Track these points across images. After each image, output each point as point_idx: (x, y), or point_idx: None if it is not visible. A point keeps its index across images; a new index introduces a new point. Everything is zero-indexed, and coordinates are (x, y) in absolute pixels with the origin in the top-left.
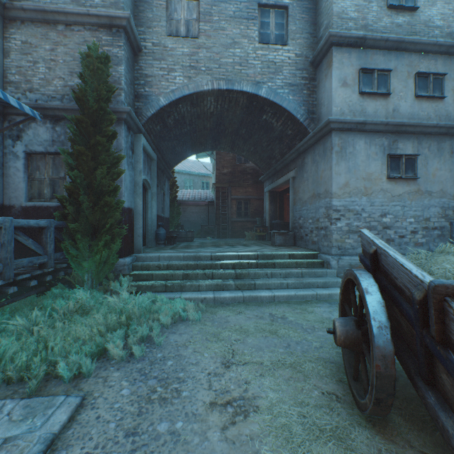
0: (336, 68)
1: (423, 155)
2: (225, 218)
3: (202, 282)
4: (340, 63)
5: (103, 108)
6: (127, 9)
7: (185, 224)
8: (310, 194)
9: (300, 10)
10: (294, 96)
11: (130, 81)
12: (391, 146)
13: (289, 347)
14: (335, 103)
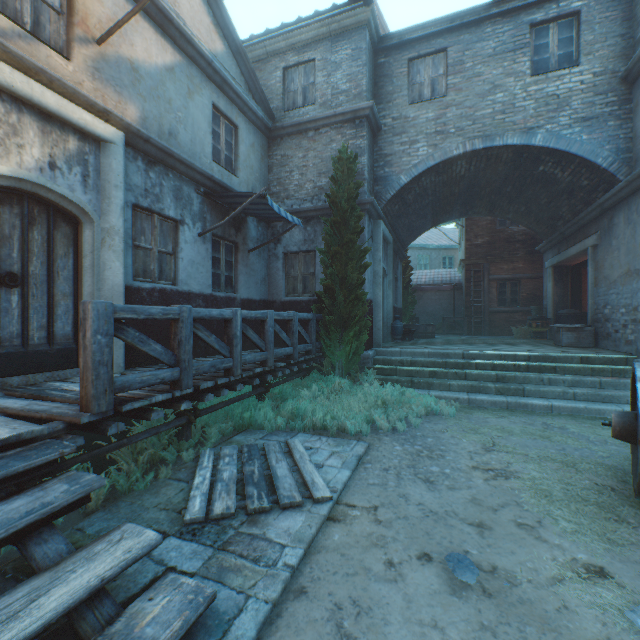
0: None
1: None
2: (479, 307)
3: (453, 382)
4: None
5: (353, 206)
6: (368, 95)
7: (420, 316)
8: (622, 270)
9: (601, 8)
10: (589, 133)
11: (370, 167)
12: None
13: (563, 451)
14: None
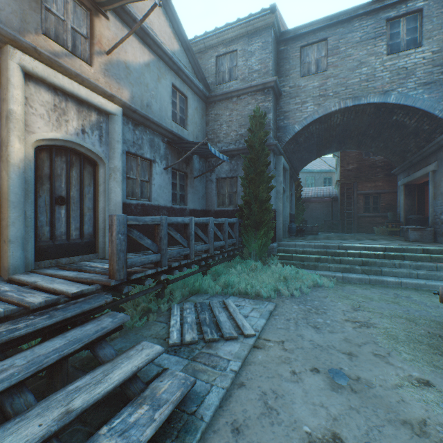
0: None
1: None
2: (350, 213)
3: (331, 265)
4: None
5: (263, 148)
6: (273, 72)
7: (307, 219)
8: None
9: (438, 6)
10: (429, 93)
11: (274, 120)
12: None
13: (407, 311)
14: None
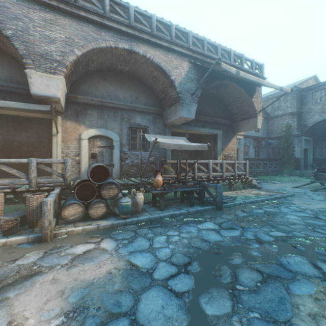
0: None
1: None
2: None
3: None
4: None
5: (289, 138)
6: (296, 106)
7: None
8: None
9: None
10: None
11: (298, 123)
12: None
13: None
14: None
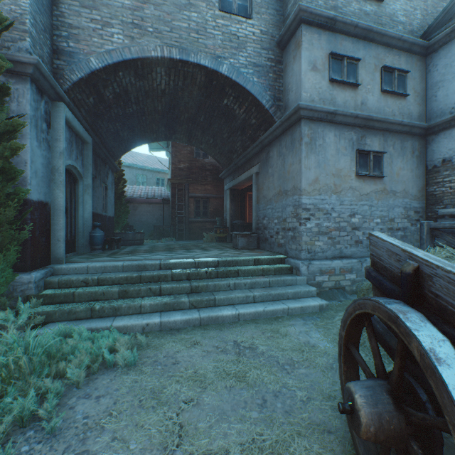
0: (306, 49)
1: (389, 153)
2: (182, 217)
3: (145, 301)
4: (309, 44)
5: None
6: None
7: (136, 224)
8: (276, 191)
9: None
10: (259, 78)
11: (44, 27)
12: (359, 141)
13: (266, 407)
14: (305, 89)
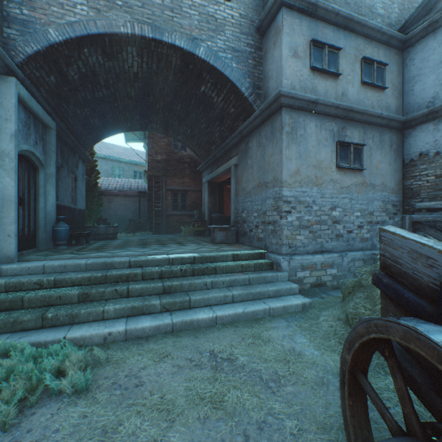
0: (287, 34)
1: (368, 146)
2: (159, 211)
3: (109, 305)
4: (291, 29)
5: None
6: None
7: (111, 218)
8: (255, 183)
9: None
10: (238, 63)
11: None
12: (340, 133)
13: None
14: (286, 75)
